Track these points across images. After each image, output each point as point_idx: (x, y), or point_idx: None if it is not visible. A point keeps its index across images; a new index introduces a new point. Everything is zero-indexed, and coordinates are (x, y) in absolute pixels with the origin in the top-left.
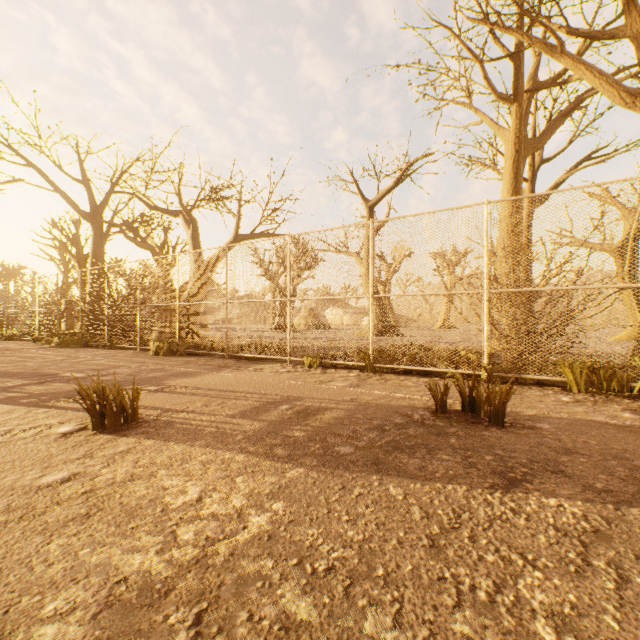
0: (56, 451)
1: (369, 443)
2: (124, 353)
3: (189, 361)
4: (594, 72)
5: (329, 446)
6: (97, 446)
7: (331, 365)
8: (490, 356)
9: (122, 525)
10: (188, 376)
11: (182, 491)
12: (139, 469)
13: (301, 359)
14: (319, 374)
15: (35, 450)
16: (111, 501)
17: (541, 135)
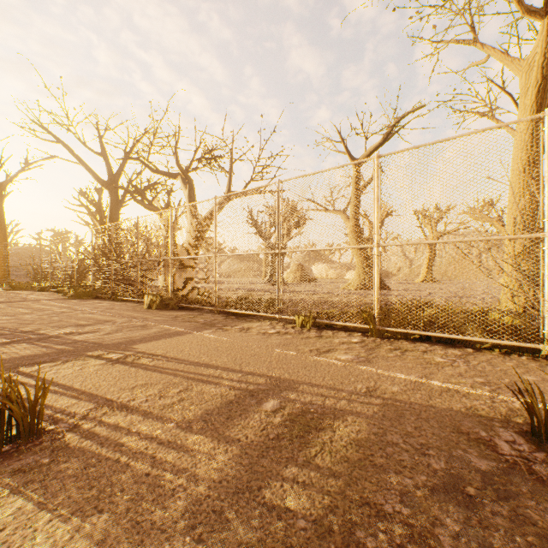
0: None
1: None
2: (122, 305)
3: (177, 316)
4: None
5: None
6: None
7: (326, 325)
8: None
9: None
10: (165, 337)
11: None
12: None
13: (292, 317)
14: (314, 338)
15: None
16: None
17: None
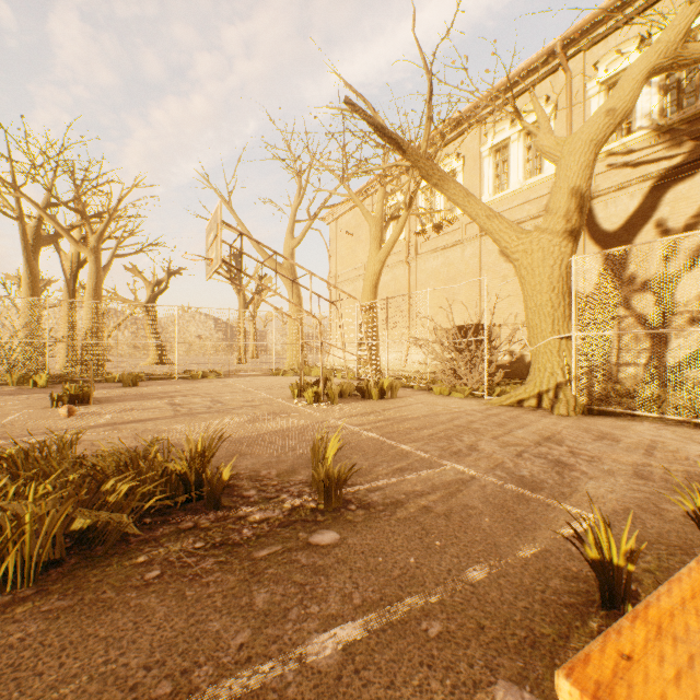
0: None
1: None
2: None
3: None
4: (61, 227)
5: None
6: None
7: None
8: None
9: None
10: None
11: None
12: None
13: None
14: None
15: None
16: None
17: (55, 236)
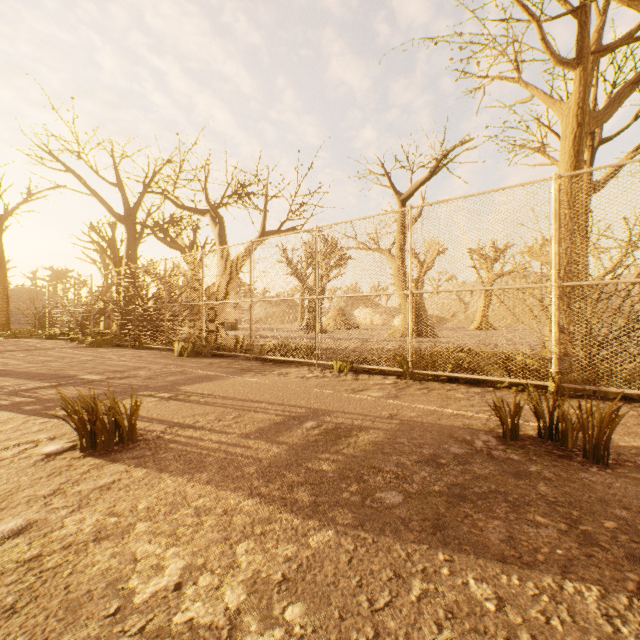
0: (26, 482)
1: (422, 487)
2: (150, 353)
3: (212, 363)
4: None
5: (368, 489)
6: (77, 476)
7: (363, 370)
8: (559, 363)
9: (50, 639)
10: (207, 381)
11: (158, 566)
12: (112, 519)
13: (330, 363)
14: (350, 381)
15: (3, 479)
16: (55, 581)
17: (606, 106)
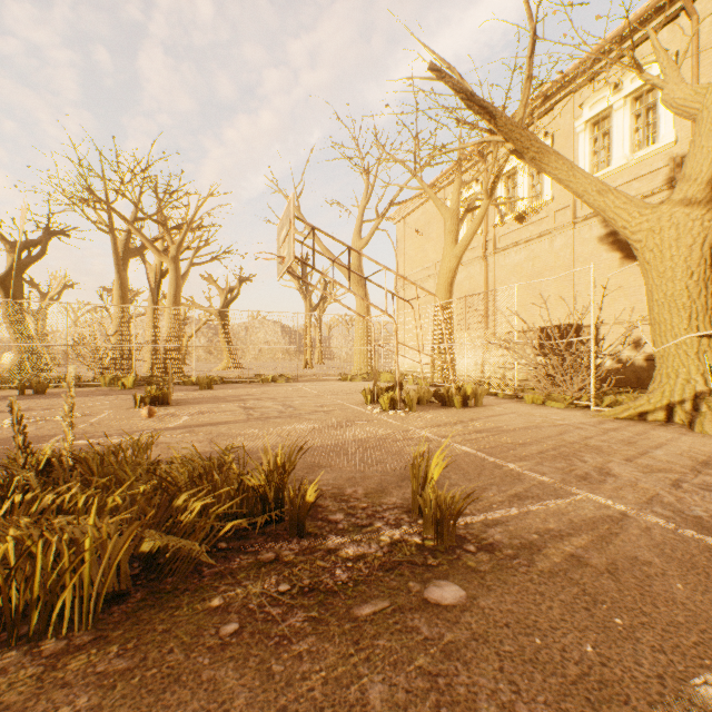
0: None
1: None
2: None
3: None
4: (145, 239)
5: None
6: None
7: None
8: None
9: None
10: None
11: None
12: None
13: None
14: None
15: None
16: None
17: (141, 248)
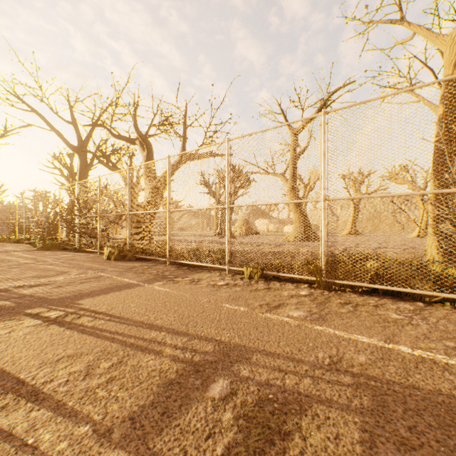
0: None
1: None
2: (84, 256)
3: (132, 267)
4: None
5: None
6: None
7: (272, 275)
8: None
9: None
10: (115, 290)
11: None
12: None
13: (240, 269)
14: (262, 291)
15: None
16: None
17: None
